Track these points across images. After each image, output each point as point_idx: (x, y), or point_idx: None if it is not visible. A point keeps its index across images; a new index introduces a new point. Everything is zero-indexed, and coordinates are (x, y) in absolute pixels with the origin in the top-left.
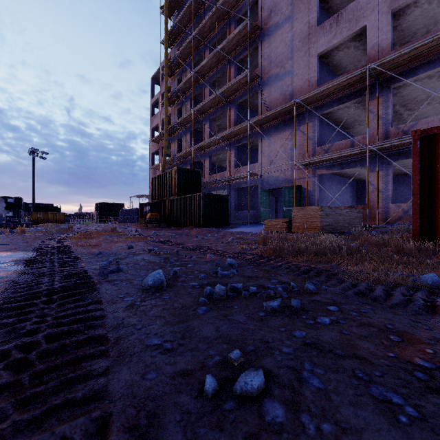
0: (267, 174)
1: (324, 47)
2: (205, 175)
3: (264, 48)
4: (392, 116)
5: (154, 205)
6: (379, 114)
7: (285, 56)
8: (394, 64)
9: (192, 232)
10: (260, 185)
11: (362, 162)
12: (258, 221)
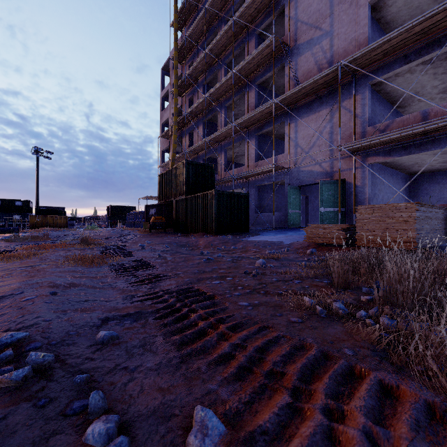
0: (296, 167)
1: None
2: (220, 172)
3: (292, 9)
4: None
5: (160, 207)
6: None
7: (322, 13)
8: None
9: (199, 241)
10: (288, 182)
11: (442, 142)
12: (285, 226)
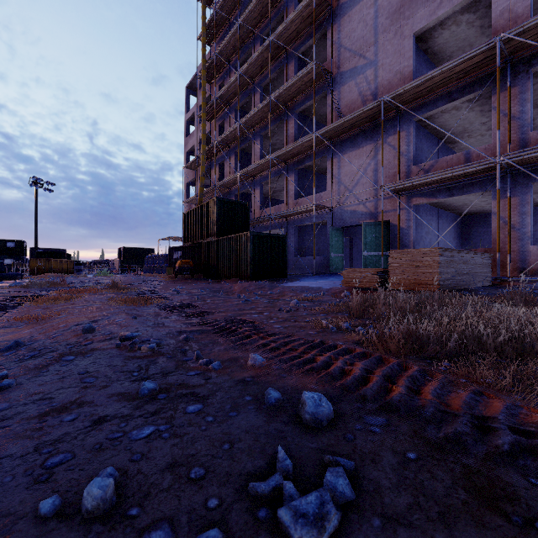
0: (339, 207)
1: (424, 23)
2: (255, 210)
3: (335, 33)
4: (531, 115)
5: (187, 250)
6: (512, 112)
7: (366, 40)
8: None
9: (234, 287)
10: (330, 222)
11: (484, 185)
12: (327, 271)
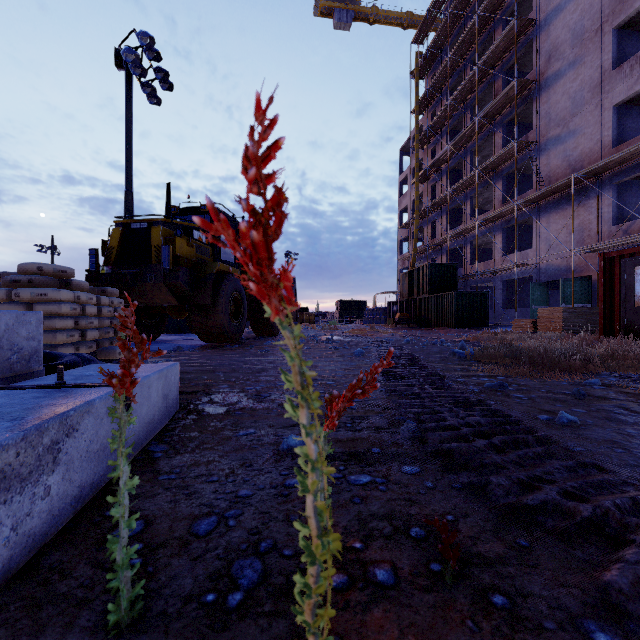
0: (544, 263)
1: (622, 97)
2: (465, 265)
3: (540, 104)
4: None
5: (403, 304)
6: None
7: (569, 112)
8: None
9: (440, 331)
10: (536, 277)
11: None
12: None
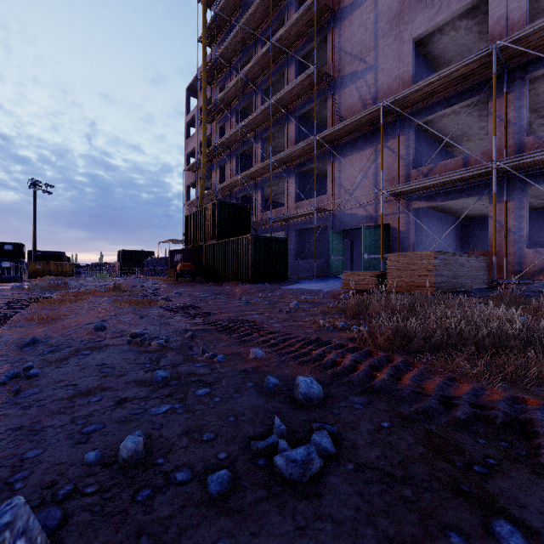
0: (339, 210)
1: (423, 28)
2: (256, 213)
3: (336, 37)
4: (527, 120)
5: (187, 253)
6: (508, 118)
7: (366, 45)
8: (534, 42)
9: (235, 289)
10: (331, 225)
11: (481, 189)
12: (328, 274)
